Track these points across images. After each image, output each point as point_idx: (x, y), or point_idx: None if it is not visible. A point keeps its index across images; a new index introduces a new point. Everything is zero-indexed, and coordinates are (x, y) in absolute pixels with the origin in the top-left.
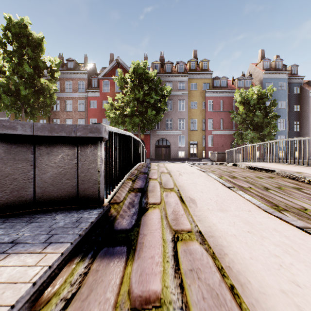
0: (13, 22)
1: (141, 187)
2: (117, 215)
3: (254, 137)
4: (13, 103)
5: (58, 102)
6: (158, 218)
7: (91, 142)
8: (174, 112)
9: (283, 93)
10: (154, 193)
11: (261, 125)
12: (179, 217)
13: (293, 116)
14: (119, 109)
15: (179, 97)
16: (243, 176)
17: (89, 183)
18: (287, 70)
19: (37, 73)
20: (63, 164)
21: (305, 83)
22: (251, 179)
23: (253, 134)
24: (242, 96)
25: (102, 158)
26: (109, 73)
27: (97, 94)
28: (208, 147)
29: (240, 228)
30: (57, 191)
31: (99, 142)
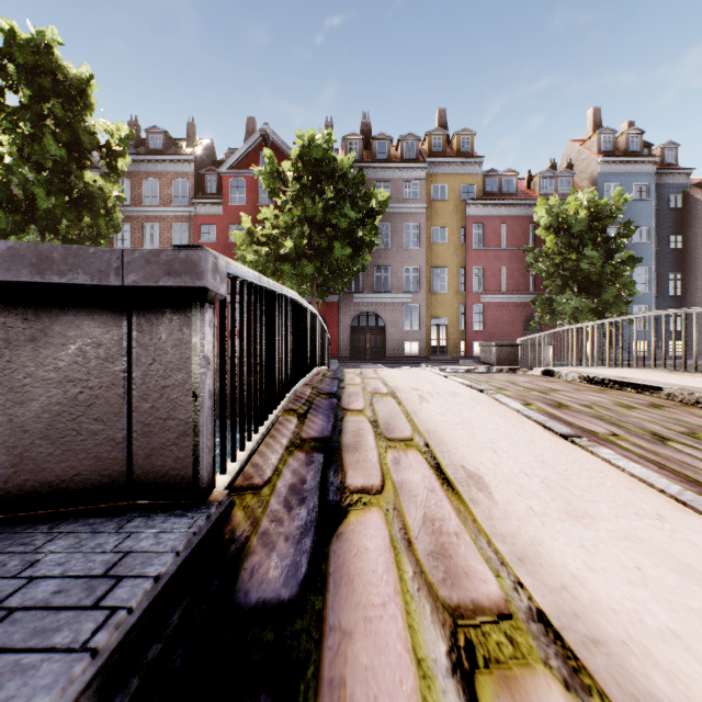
0: (20, 39)
1: (322, 436)
2: (251, 533)
3: (581, 309)
4: (19, 228)
5: (127, 229)
6: (384, 550)
7: (171, 305)
8: (394, 251)
9: (645, 208)
10: (360, 453)
11: (598, 279)
12: (450, 544)
13: (667, 262)
14: (268, 243)
15: (406, 218)
16: (583, 401)
17: (165, 433)
18: (654, 155)
19: (76, 158)
20: (84, 375)
21: (694, 185)
22: (606, 409)
23: (579, 301)
24: (554, 213)
25: (206, 354)
26: (245, 160)
27: (217, 210)
28: (473, 332)
29: (673, 595)
30: (62, 459)
31: (198, 304)
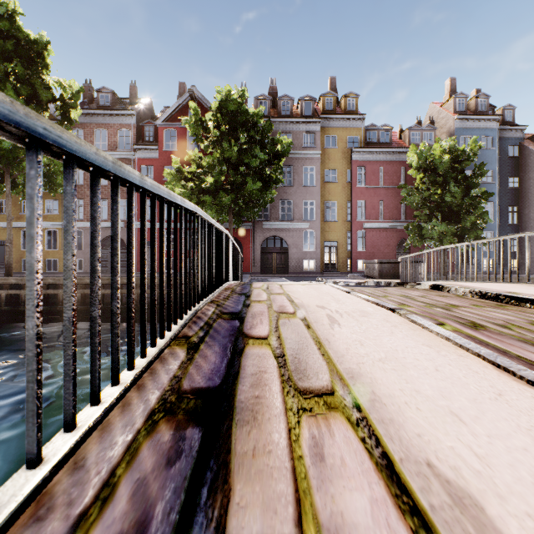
0: None
1: (209, 386)
2: None
3: (445, 233)
4: None
5: None
6: None
7: None
8: (295, 188)
9: (490, 155)
10: (259, 428)
11: (459, 210)
12: None
13: (506, 198)
14: (194, 180)
15: (305, 162)
16: (495, 320)
17: None
18: (497, 114)
19: (34, 108)
20: None
21: (527, 138)
22: (528, 331)
23: (444, 227)
24: (423, 157)
25: None
26: (176, 115)
27: (154, 154)
28: (357, 252)
29: None
30: None
31: None
